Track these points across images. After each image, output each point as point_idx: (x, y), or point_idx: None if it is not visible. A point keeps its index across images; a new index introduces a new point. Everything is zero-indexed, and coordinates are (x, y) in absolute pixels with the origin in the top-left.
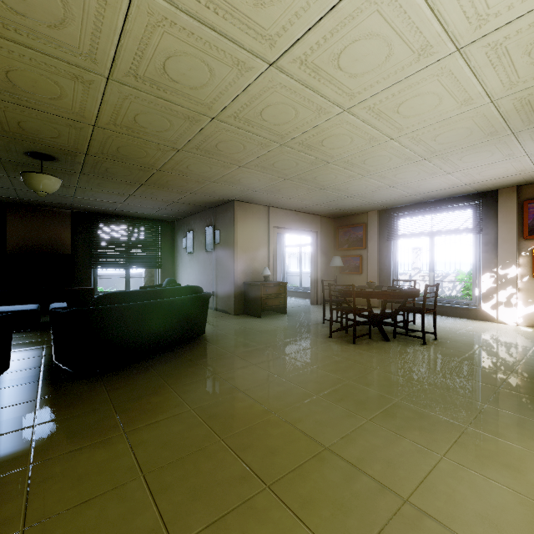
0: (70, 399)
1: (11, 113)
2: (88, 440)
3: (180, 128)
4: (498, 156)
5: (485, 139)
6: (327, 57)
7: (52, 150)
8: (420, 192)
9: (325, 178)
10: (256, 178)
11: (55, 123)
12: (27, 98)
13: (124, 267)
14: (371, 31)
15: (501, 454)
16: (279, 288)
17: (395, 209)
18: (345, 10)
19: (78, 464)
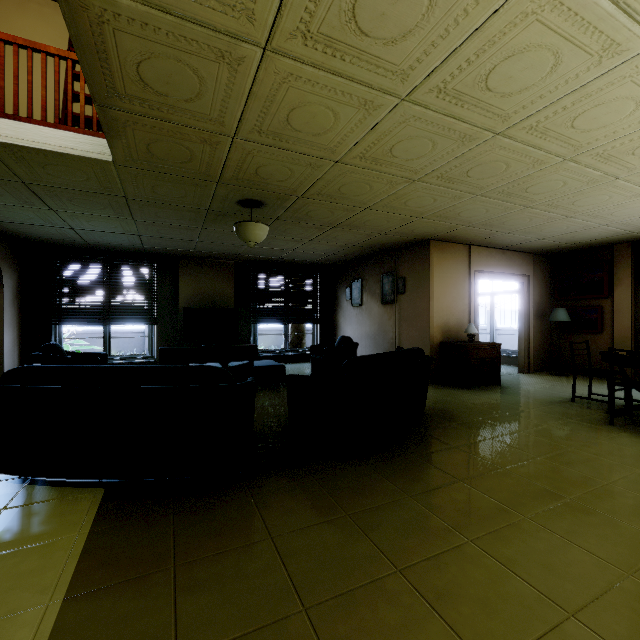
0: (350, 483)
1: (258, 157)
2: (434, 546)
3: (439, 153)
4: None
5: None
6: None
7: (268, 195)
8: None
9: (589, 202)
10: (485, 208)
11: (295, 164)
12: (290, 137)
13: (283, 322)
14: None
15: None
16: (491, 351)
17: None
18: None
19: (458, 580)
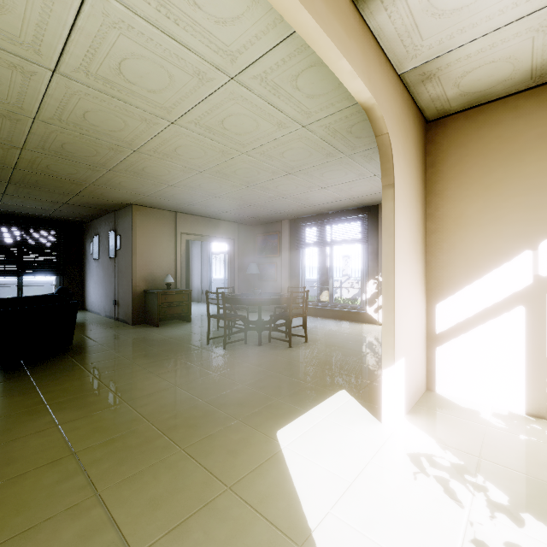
0: None
1: None
2: None
3: (4, 126)
4: (353, 175)
5: (328, 159)
6: (109, 71)
7: None
8: (314, 204)
9: (211, 187)
10: (137, 182)
11: None
12: None
13: (15, 274)
14: (133, 52)
15: (238, 442)
16: (182, 296)
17: (303, 219)
18: (89, 29)
19: None
